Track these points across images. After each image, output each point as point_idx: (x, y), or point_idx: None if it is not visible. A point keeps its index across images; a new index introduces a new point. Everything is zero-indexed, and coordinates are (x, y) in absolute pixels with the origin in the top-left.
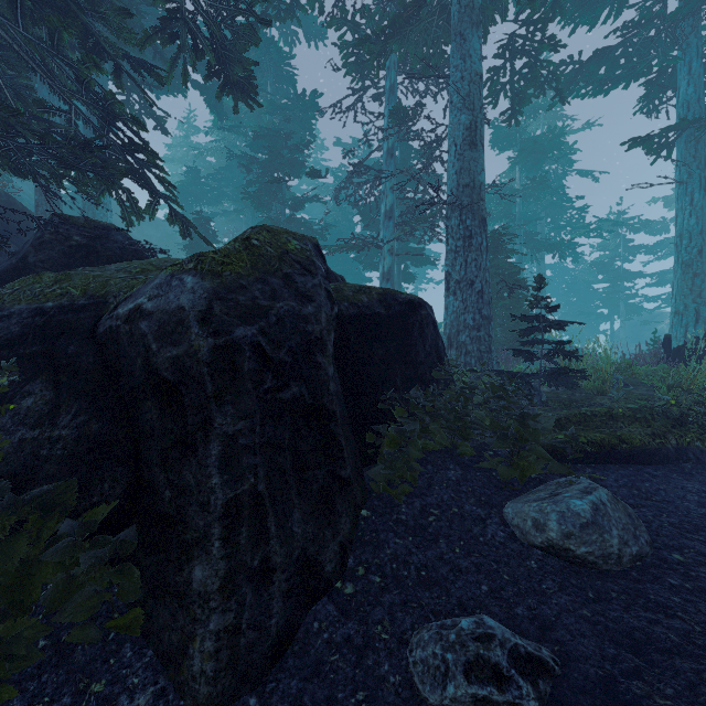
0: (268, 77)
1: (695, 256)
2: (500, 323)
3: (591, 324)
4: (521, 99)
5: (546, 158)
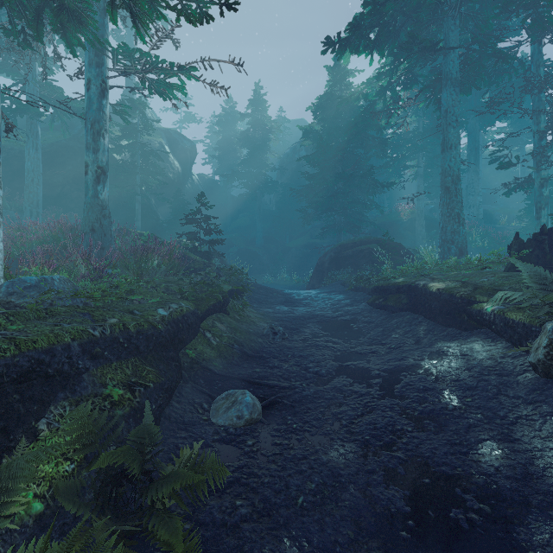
0: None
1: None
2: None
3: None
4: None
5: None
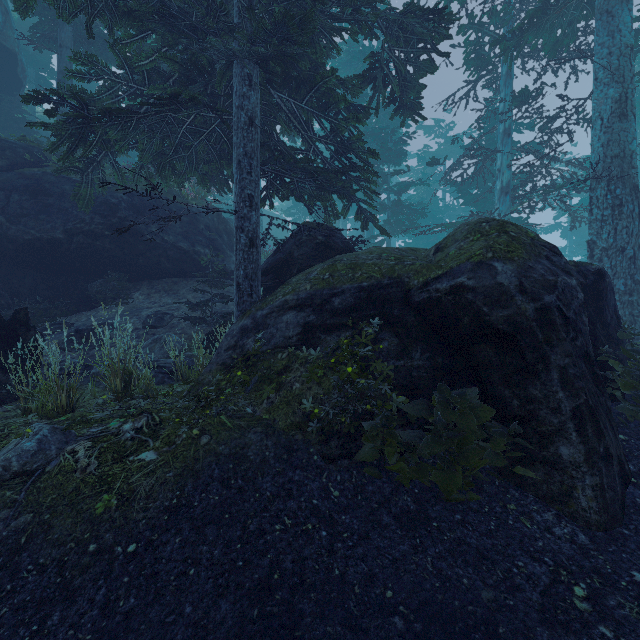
0: None
1: None
2: None
3: None
4: None
5: None
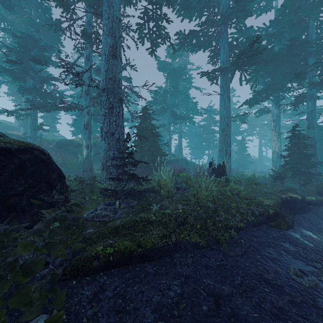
0: (32, 6)
1: (226, 126)
2: (146, 153)
3: (202, 151)
4: (155, 44)
5: (181, 78)
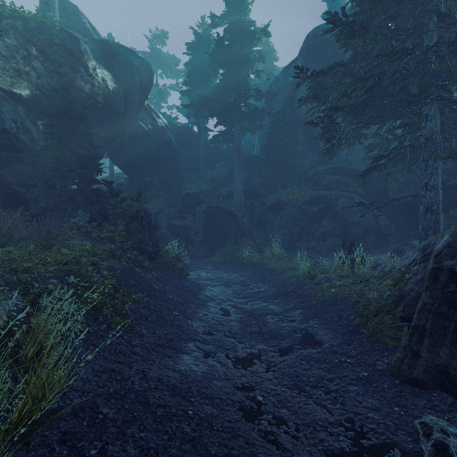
0: None
1: None
2: None
3: None
4: None
5: None
